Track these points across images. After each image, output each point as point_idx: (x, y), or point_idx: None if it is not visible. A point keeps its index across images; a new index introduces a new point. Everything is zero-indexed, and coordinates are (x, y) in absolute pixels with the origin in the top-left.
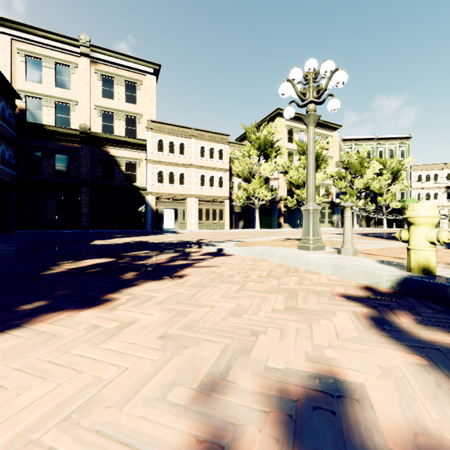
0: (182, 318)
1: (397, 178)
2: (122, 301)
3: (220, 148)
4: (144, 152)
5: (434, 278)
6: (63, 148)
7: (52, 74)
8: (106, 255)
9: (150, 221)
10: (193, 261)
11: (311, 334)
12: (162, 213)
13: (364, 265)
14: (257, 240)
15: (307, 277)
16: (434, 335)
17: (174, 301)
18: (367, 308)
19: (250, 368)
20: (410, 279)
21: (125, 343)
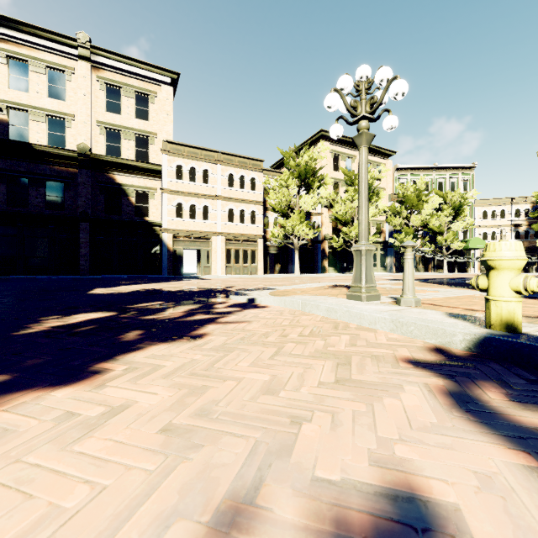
0: (196, 398)
1: (459, 215)
2: (116, 373)
3: (252, 176)
4: (159, 180)
5: (521, 336)
6: (56, 174)
7: (42, 81)
8: (106, 308)
9: (167, 264)
10: (217, 315)
11: (374, 420)
12: (181, 254)
13: (431, 320)
14: (297, 288)
15: (361, 335)
16: (536, 418)
17: (188, 372)
18: (442, 378)
19: (291, 480)
20: (492, 338)
21: (109, 442)
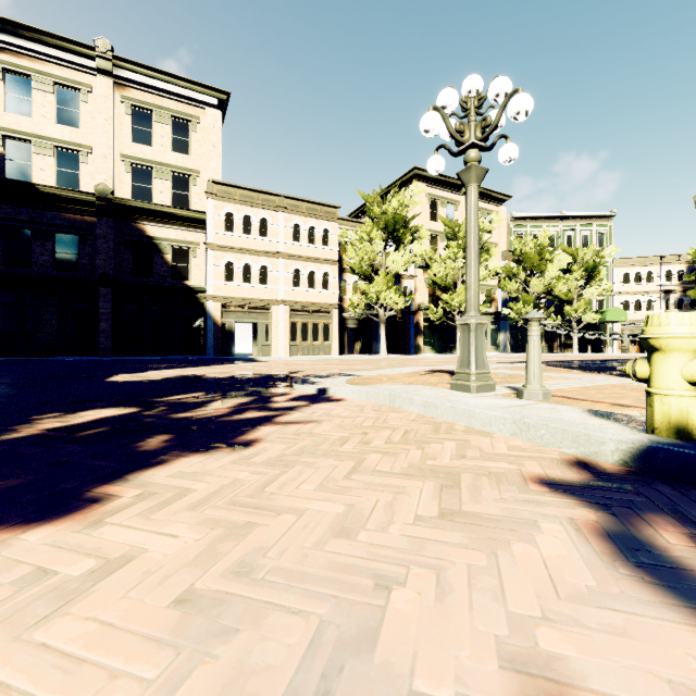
0: (235, 543)
1: (594, 278)
2: (123, 501)
3: (325, 227)
4: (203, 232)
5: None
6: (68, 223)
7: (49, 102)
8: (126, 402)
9: (213, 342)
10: (275, 411)
11: (500, 581)
12: (232, 329)
13: (569, 420)
14: (383, 374)
15: (472, 442)
16: None
17: (227, 499)
18: (592, 509)
19: None
20: (659, 449)
21: (92, 623)
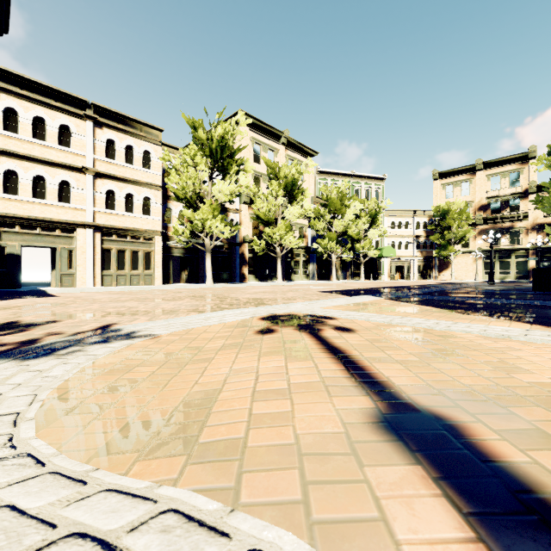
0: None
1: (375, 223)
2: None
3: (145, 148)
4: None
5: None
6: None
7: None
8: None
9: None
10: None
11: None
12: (16, 255)
13: None
14: (192, 327)
15: None
16: None
17: None
18: None
19: None
20: None
21: None
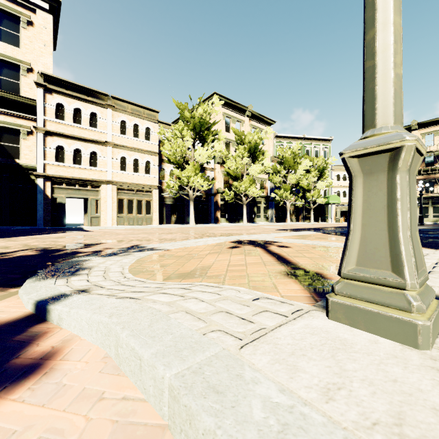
0: None
1: (322, 176)
2: None
3: (147, 125)
4: (33, 118)
5: None
6: None
7: None
8: None
9: (43, 214)
10: None
11: None
12: (63, 203)
13: None
14: (188, 246)
15: None
16: None
17: None
18: None
19: None
20: None
21: None
